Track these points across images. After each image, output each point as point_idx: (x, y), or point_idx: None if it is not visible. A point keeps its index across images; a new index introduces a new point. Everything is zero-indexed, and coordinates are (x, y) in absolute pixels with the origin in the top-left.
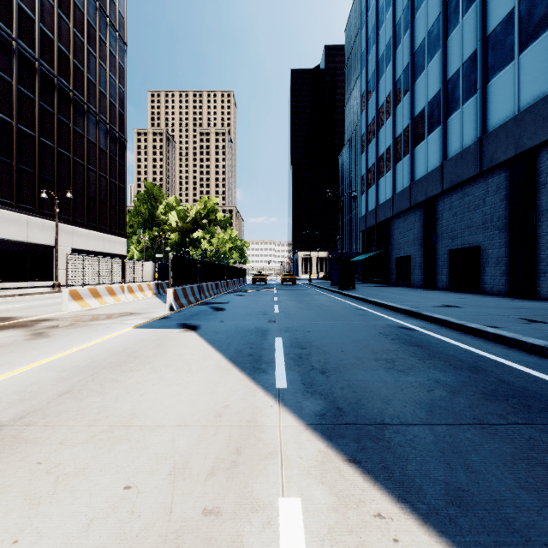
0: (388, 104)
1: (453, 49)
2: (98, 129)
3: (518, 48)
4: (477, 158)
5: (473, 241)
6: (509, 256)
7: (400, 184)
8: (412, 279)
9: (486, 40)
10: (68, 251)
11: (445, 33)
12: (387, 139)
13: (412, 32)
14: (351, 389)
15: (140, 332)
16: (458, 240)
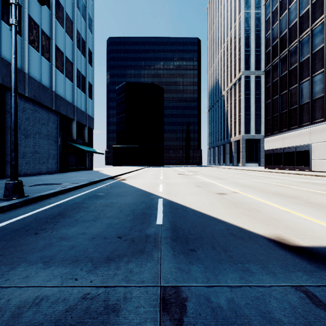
0: None
1: None
2: None
3: None
4: None
5: None
6: None
7: None
8: None
9: None
10: None
11: None
12: None
13: None
14: (139, 198)
15: None
16: None
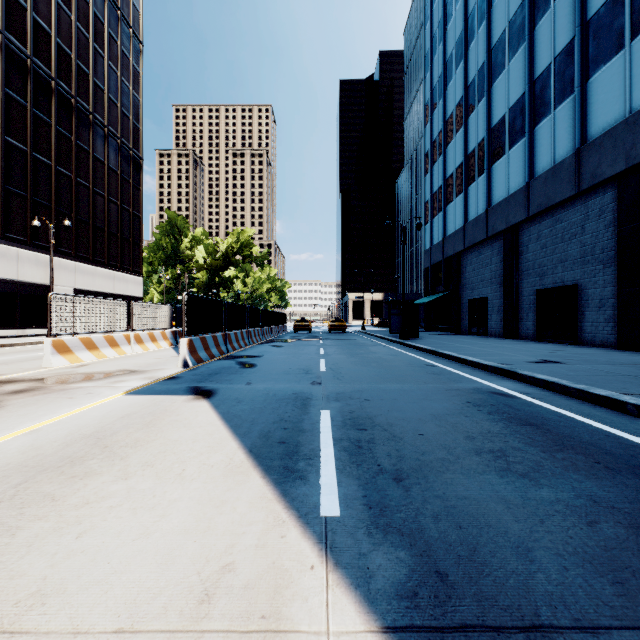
0: (458, 113)
1: (542, 40)
2: (106, 145)
3: (630, 32)
4: (574, 175)
5: (569, 278)
6: (617, 297)
7: (473, 210)
8: (488, 326)
9: (586, 26)
10: (70, 292)
11: (532, 22)
12: (457, 157)
13: (489, 24)
14: (452, 519)
15: (131, 401)
16: (548, 277)
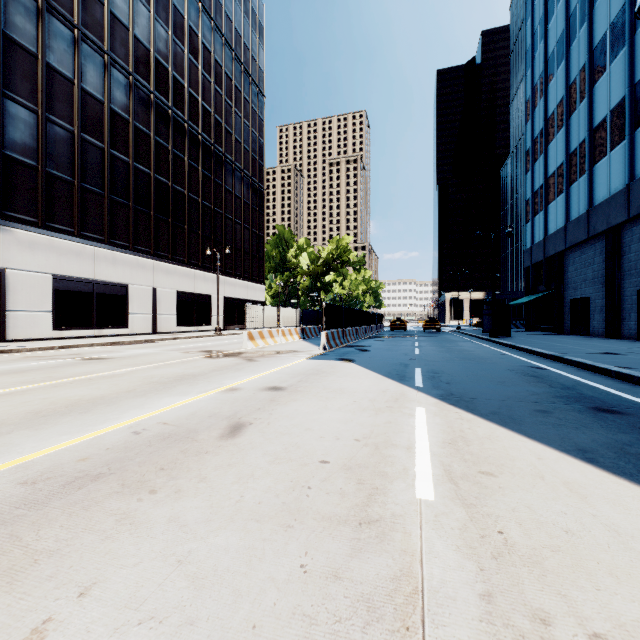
0: (559, 112)
1: None
2: (242, 184)
3: None
4: None
5: None
6: None
7: (575, 210)
8: (591, 326)
9: None
10: (221, 299)
11: (632, 26)
12: (558, 156)
13: (590, 25)
14: (463, 389)
15: (314, 361)
16: None
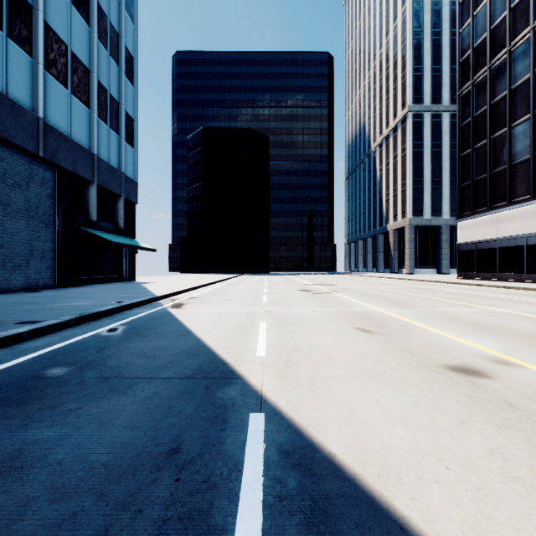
0: None
1: None
2: None
3: None
4: None
5: None
6: None
7: None
8: None
9: None
10: None
11: None
12: None
13: None
14: (169, 411)
15: None
16: None
